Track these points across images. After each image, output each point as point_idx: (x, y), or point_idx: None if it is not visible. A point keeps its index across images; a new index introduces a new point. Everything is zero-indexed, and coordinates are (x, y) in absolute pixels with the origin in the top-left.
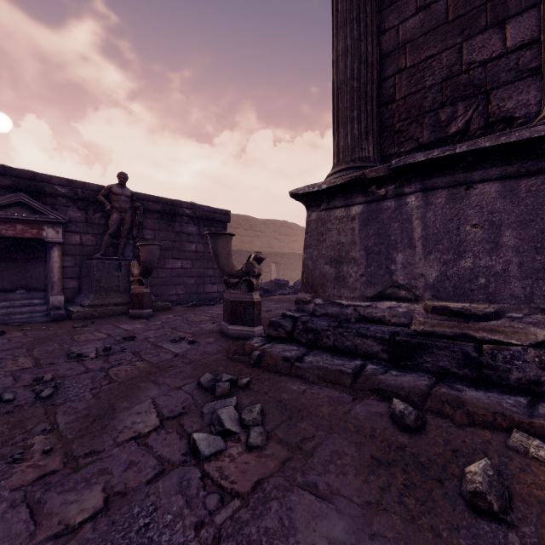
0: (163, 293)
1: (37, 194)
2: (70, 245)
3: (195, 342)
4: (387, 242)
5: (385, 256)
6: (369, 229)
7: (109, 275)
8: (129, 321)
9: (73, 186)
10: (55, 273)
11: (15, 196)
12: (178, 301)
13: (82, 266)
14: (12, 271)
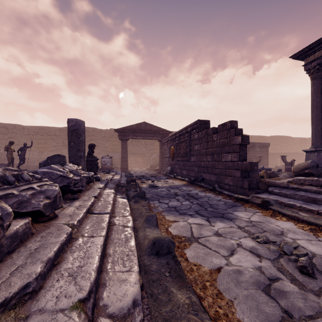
0: None
1: None
2: None
3: None
4: (320, 159)
5: (320, 161)
6: (317, 157)
7: None
8: None
9: None
10: None
11: None
12: None
13: None
14: None
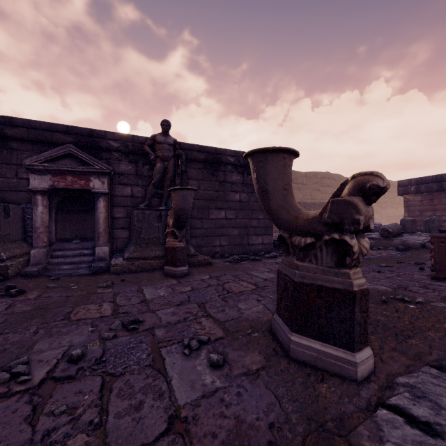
0: (206, 244)
1: (95, 150)
2: (122, 197)
3: (222, 364)
4: None
5: None
6: None
7: (149, 226)
8: (159, 281)
9: (124, 139)
10: (101, 224)
11: (64, 147)
12: (222, 253)
13: (131, 217)
14: (73, 222)
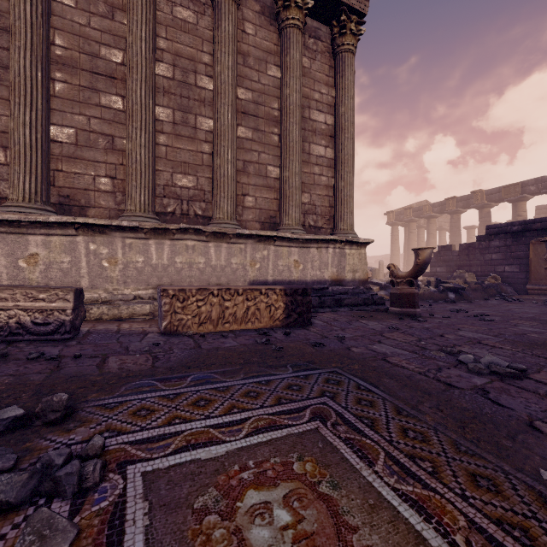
0: None
1: None
2: None
3: (429, 315)
4: None
5: None
6: None
7: None
8: None
9: None
10: None
11: None
12: None
13: None
14: None
